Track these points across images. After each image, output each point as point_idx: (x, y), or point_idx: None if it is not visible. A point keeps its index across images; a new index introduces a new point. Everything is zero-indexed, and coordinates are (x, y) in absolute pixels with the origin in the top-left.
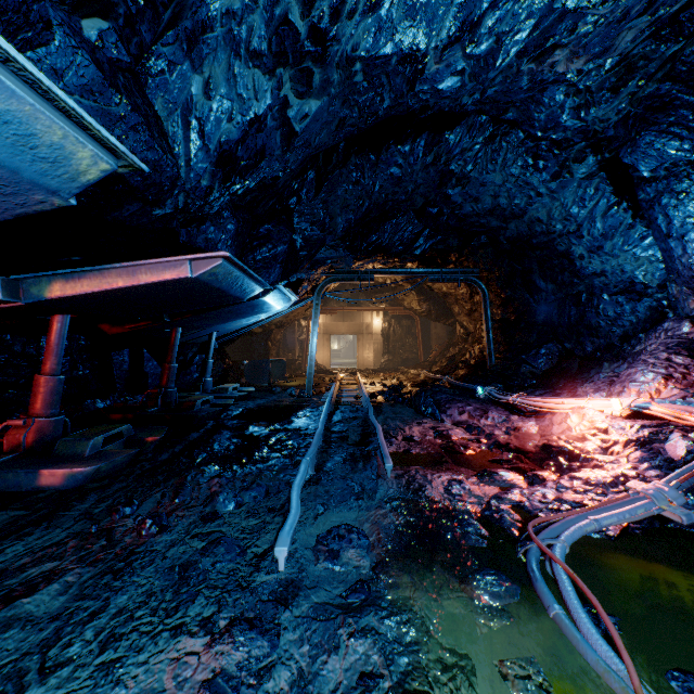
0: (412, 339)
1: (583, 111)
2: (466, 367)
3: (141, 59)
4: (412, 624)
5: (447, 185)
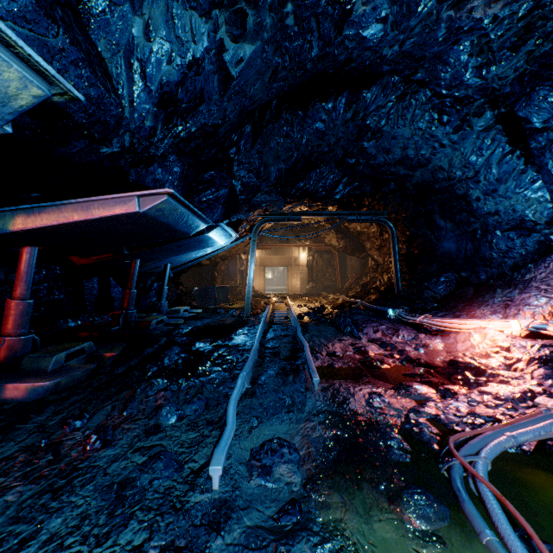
0: (331, 270)
1: (485, 69)
2: (377, 292)
3: None
4: (345, 552)
5: (363, 139)
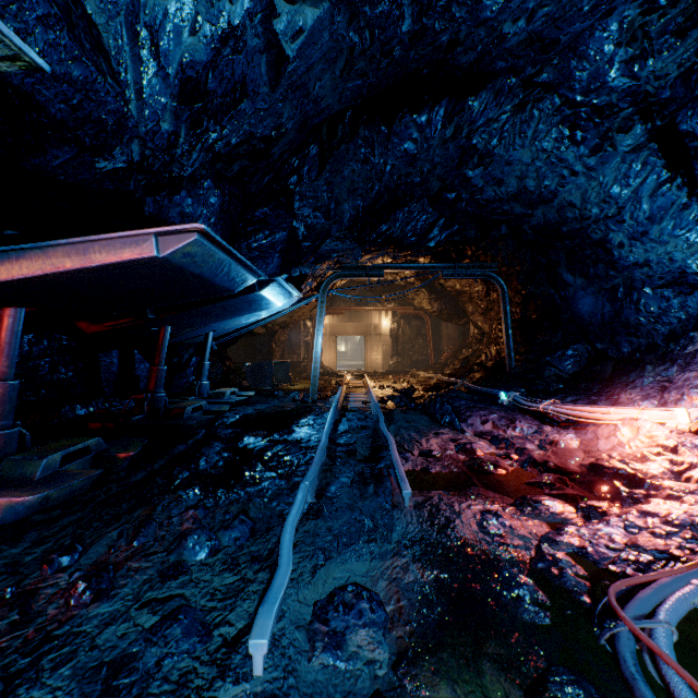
0: (422, 341)
1: (638, 64)
2: (483, 369)
3: None
4: None
5: (467, 165)
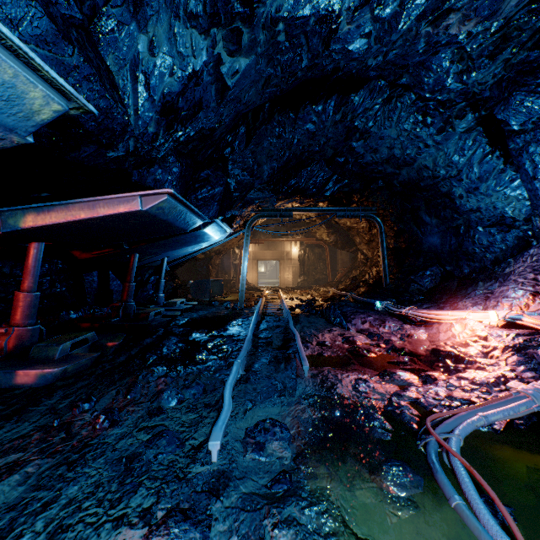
0: (322, 264)
1: (465, 75)
2: (366, 285)
3: (94, 19)
4: (329, 514)
5: (352, 139)
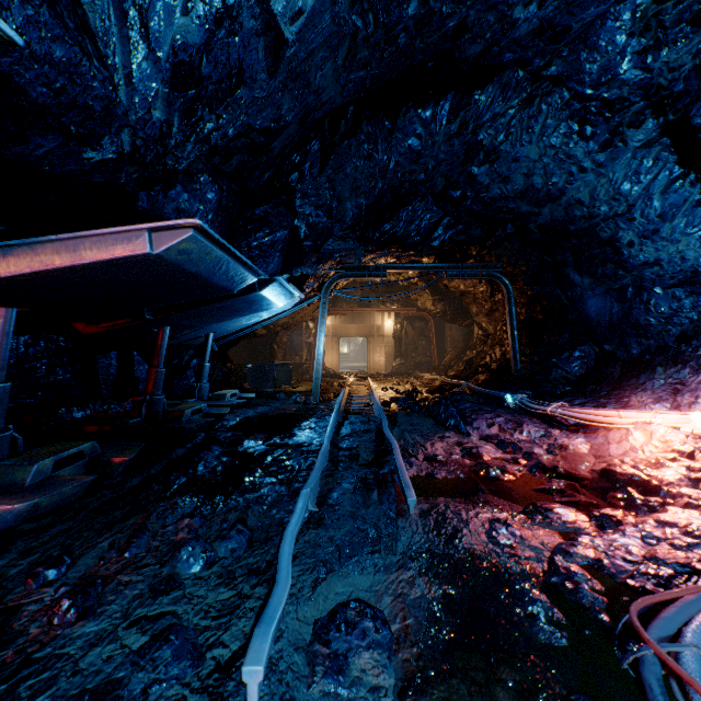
0: (425, 342)
1: (651, 54)
2: (487, 371)
3: None
4: None
5: (473, 162)
